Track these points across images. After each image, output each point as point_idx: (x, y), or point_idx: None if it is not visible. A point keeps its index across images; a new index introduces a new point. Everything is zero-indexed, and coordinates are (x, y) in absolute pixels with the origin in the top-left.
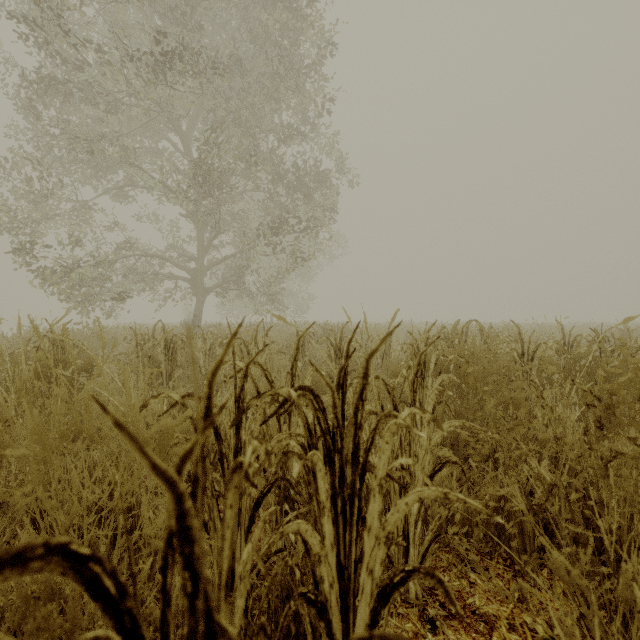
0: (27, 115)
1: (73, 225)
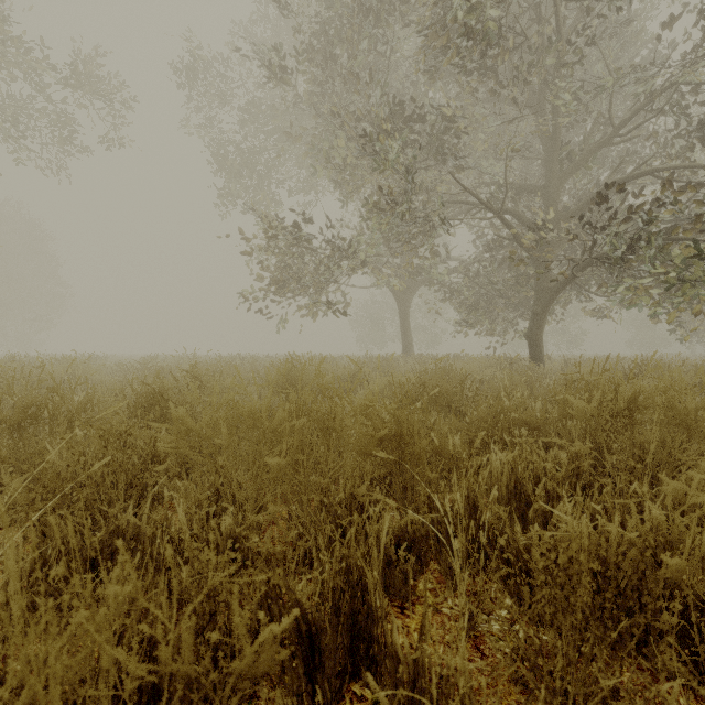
0: None
1: None
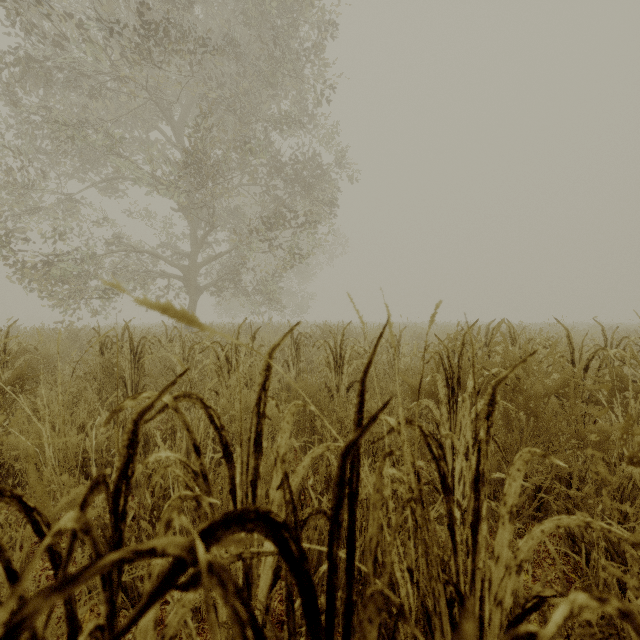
0: (8, 103)
1: (57, 219)
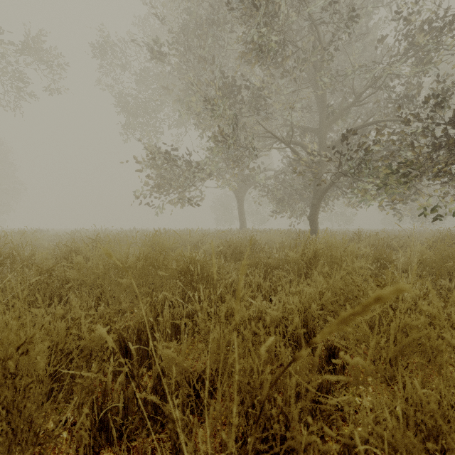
0: None
1: None
